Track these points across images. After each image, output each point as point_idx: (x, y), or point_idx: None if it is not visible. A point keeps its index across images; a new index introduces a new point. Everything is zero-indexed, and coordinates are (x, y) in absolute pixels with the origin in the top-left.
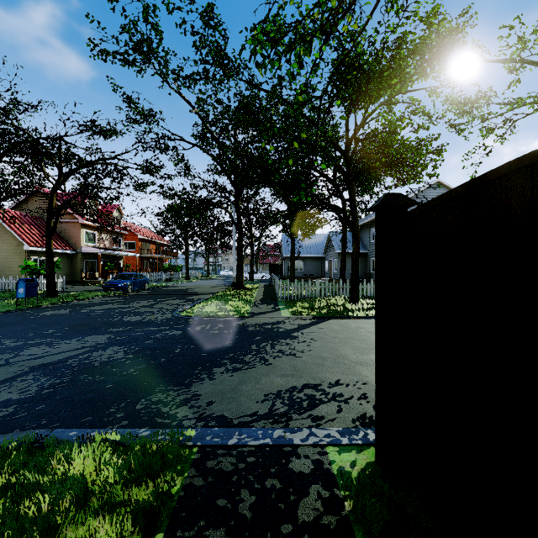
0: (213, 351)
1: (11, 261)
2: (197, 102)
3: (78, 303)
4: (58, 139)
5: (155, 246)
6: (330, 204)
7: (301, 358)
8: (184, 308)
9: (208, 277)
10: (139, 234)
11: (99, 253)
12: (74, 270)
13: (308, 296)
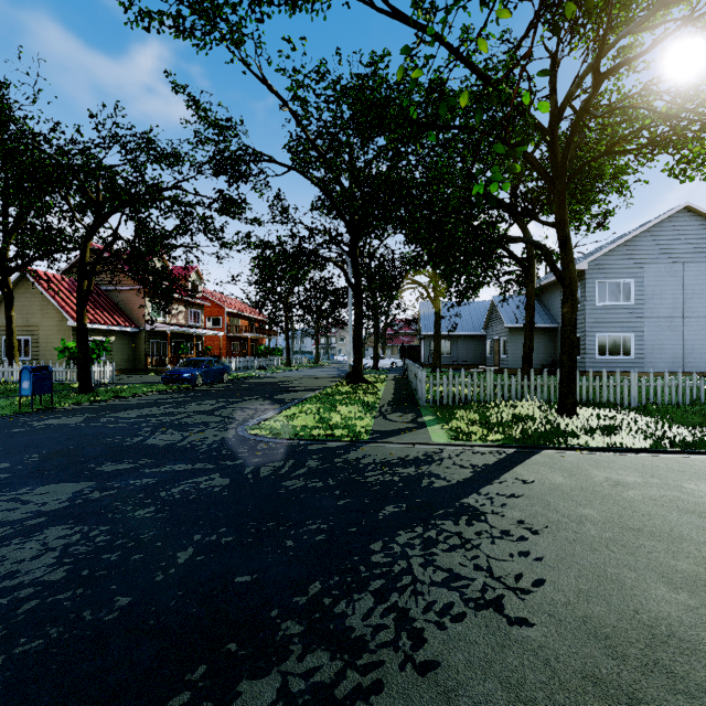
0: (271, 567)
1: (53, 341)
2: (288, 87)
3: (114, 403)
4: (96, 164)
5: (247, 323)
6: (514, 237)
7: (528, 632)
8: (262, 416)
9: (317, 364)
10: (226, 307)
11: (168, 331)
12: (137, 354)
13: (471, 398)
